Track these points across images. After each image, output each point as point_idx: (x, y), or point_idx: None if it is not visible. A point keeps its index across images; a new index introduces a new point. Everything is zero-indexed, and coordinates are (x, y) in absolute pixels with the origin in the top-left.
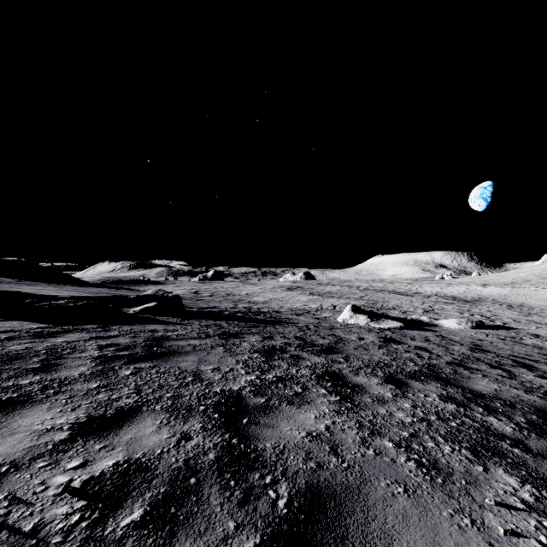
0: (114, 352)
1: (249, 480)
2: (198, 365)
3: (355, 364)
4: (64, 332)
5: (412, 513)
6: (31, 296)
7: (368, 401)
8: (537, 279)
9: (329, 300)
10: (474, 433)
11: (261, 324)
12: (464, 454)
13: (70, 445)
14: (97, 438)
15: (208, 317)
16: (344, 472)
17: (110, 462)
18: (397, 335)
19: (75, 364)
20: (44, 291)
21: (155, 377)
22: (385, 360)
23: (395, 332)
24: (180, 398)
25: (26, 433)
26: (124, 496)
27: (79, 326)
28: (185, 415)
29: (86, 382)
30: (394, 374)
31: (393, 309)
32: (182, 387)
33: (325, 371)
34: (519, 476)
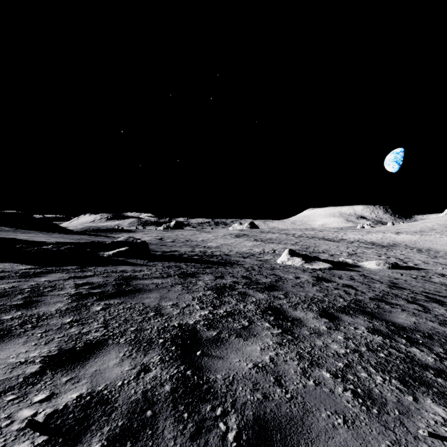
0: (88, 290)
1: (202, 412)
2: (160, 301)
3: (293, 300)
4: (47, 272)
5: (353, 445)
6: (24, 242)
7: (306, 333)
8: (441, 228)
9: (270, 245)
10: (401, 364)
11: (214, 265)
12: (394, 384)
13: (39, 378)
14: (65, 370)
15: (170, 259)
16: (287, 403)
17: (74, 395)
18: (327, 274)
19: (53, 301)
20: (35, 237)
21: (122, 312)
22: (318, 296)
23: (325, 271)
24: (142, 332)
25: (1, 366)
26: (84, 430)
27: (60, 267)
28: (146, 348)
29: (61, 317)
30: (327, 309)
31: (323, 253)
32: (144, 321)
33: (268, 306)
34: (446, 406)
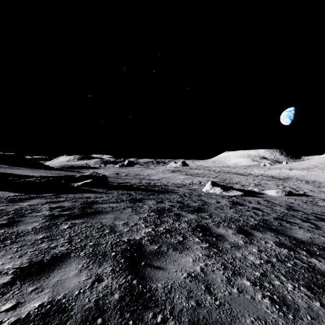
0: (59, 212)
1: (144, 320)
2: (114, 221)
3: (216, 219)
4: (30, 198)
5: None
6: (16, 175)
7: (228, 247)
8: (322, 165)
9: (197, 178)
10: (305, 272)
11: (156, 193)
12: (303, 291)
13: (9, 288)
14: (32, 280)
15: (123, 188)
16: (217, 309)
17: (37, 304)
18: (240, 200)
19: (31, 221)
20: (25, 172)
21: (84, 230)
22: (235, 216)
23: (238, 198)
24: (99, 246)
25: None
26: None
27: (40, 194)
28: (101, 260)
29: (35, 234)
30: (242, 227)
31: (236, 184)
32: (101, 237)
33: (197, 224)
34: None
